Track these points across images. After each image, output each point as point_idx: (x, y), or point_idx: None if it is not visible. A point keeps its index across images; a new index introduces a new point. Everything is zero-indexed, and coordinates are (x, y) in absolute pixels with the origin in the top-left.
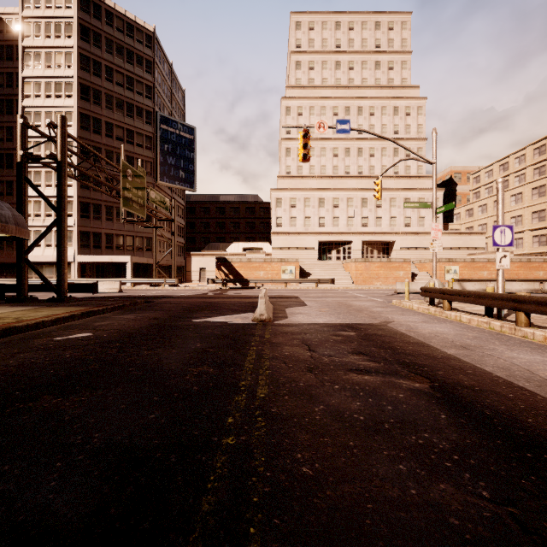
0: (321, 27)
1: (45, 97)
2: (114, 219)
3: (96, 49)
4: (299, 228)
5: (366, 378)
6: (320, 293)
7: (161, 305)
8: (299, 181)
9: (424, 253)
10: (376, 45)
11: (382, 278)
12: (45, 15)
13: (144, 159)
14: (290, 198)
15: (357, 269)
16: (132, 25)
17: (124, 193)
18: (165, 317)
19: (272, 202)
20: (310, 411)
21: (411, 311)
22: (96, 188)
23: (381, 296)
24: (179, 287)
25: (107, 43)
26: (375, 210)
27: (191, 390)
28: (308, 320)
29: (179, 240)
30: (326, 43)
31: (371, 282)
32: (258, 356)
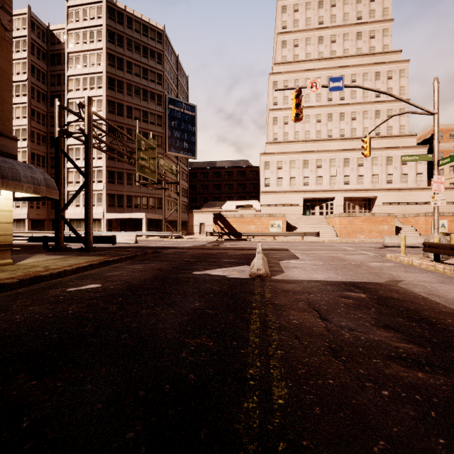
0: (305, 8)
1: (83, 89)
2: (133, 183)
3: (119, 48)
4: (285, 187)
5: (421, 376)
6: (308, 246)
7: (166, 256)
8: (285, 146)
9: (406, 208)
10: (357, 17)
11: (366, 231)
12: (83, 26)
13: (156, 134)
14: (277, 161)
15: (341, 223)
16: (146, 26)
17: (138, 161)
18: (168, 268)
19: (261, 166)
20: (367, 453)
21: (414, 268)
22: (116, 157)
23: (370, 249)
24: (183, 239)
25: (127, 42)
26: (357, 169)
27: (186, 379)
28: (305, 275)
29: (184, 200)
30: (310, 21)
31: (354, 235)
32: (263, 325)
